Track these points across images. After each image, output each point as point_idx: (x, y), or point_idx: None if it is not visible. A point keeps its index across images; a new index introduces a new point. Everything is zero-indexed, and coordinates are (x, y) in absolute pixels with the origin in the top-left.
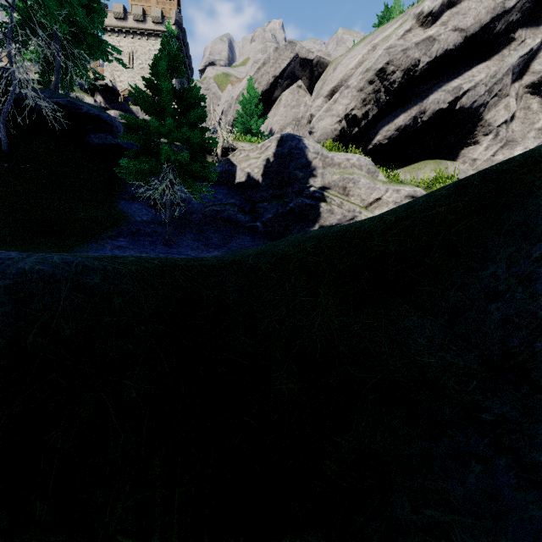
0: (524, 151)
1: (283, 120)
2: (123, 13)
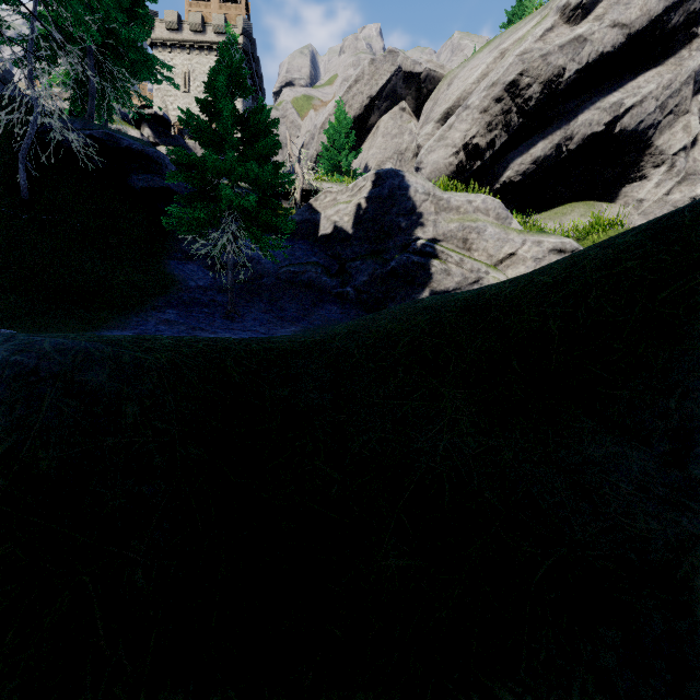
0: None
1: (381, 154)
2: (177, 22)
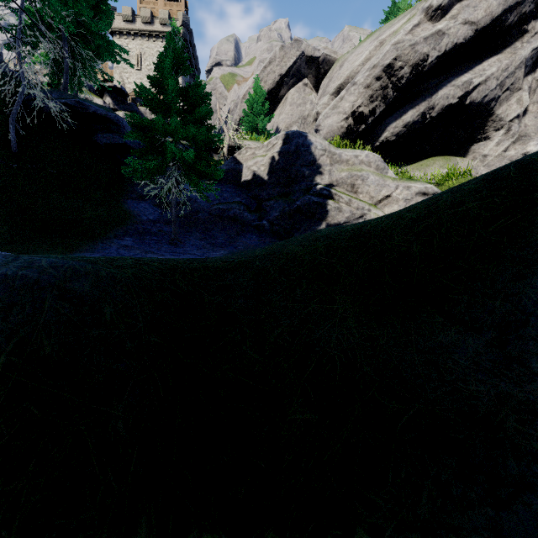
0: (537, 146)
1: (289, 118)
2: (131, 15)
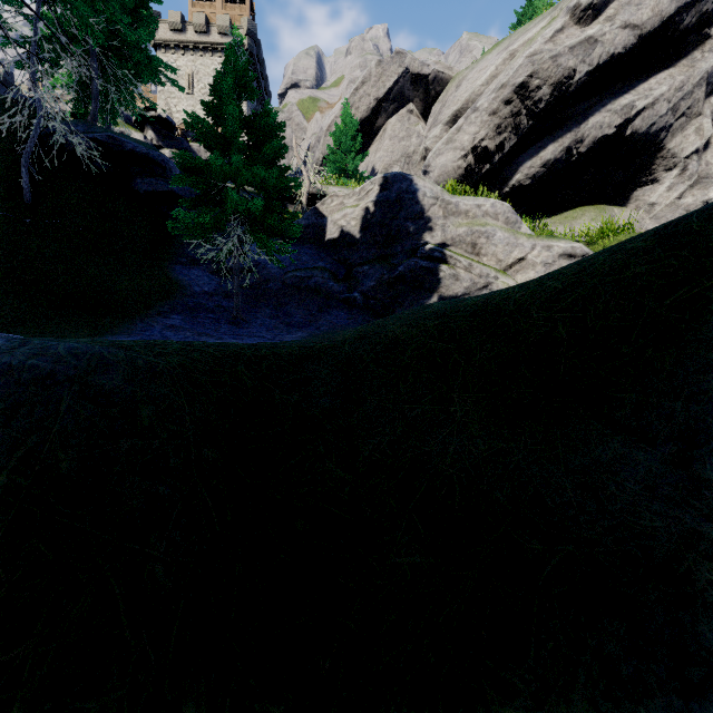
0: None
1: (388, 157)
2: (180, 23)
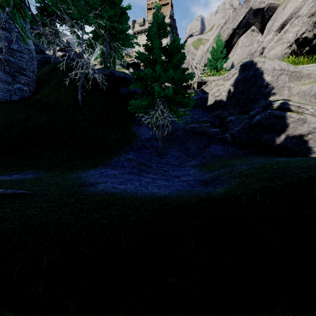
0: None
1: (239, 57)
2: (143, 22)
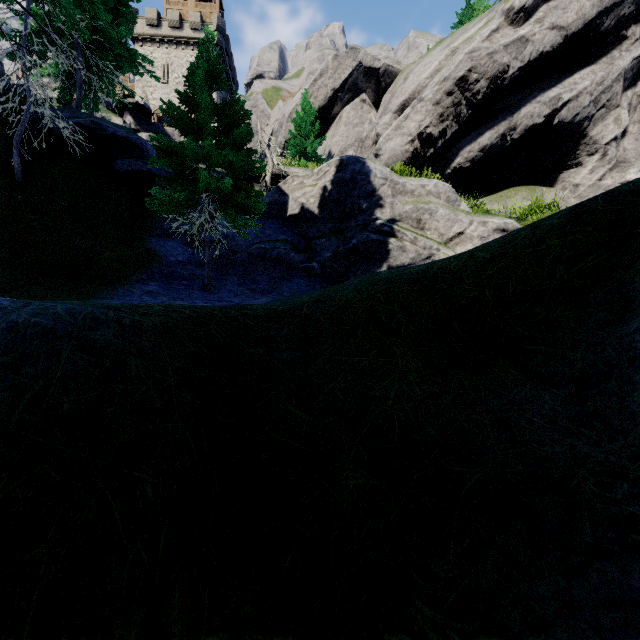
0: (639, 173)
1: (343, 141)
2: (156, 19)
